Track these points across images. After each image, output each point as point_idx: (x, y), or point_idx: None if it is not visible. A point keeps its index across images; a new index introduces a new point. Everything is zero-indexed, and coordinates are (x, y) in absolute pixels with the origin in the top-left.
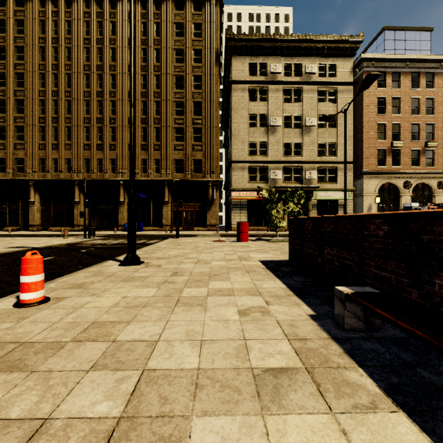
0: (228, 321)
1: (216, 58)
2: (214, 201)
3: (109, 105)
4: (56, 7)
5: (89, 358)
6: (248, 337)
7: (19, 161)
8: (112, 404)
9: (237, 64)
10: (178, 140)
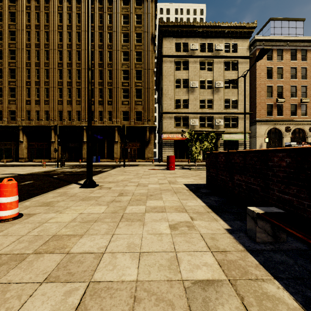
0: (161, 234)
1: (152, 39)
2: (151, 141)
3: (75, 73)
4: (38, 3)
5: (45, 269)
6: (178, 249)
7: (12, 112)
8: None
9: (167, 43)
10: (125, 97)
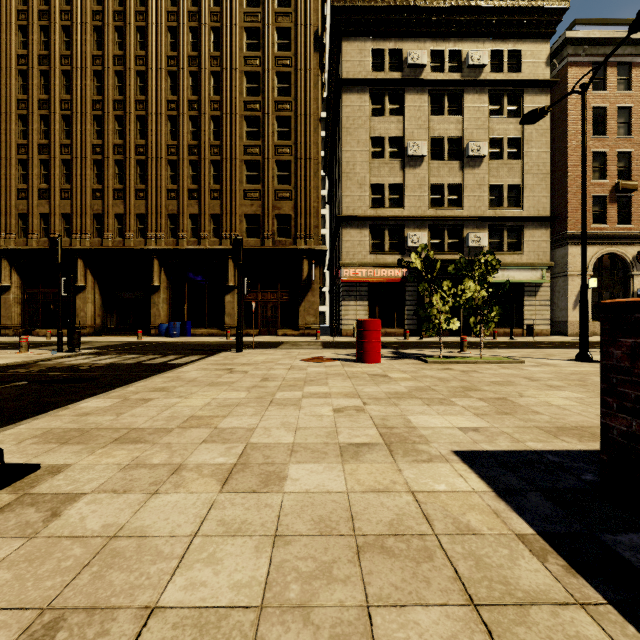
0: None
1: (315, 42)
2: (313, 286)
3: (134, 123)
4: None
5: None
6: None
7: None
8: None
9: (351, 51)
10: (252, 182)
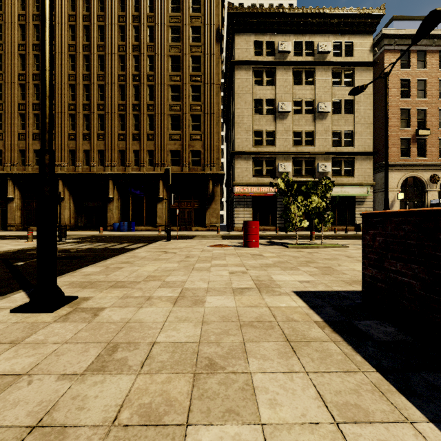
0: None
1: (217, 36)
2: (215, 198)
3: (96, 90)
4: None
5: None
6: None
7: None
8: None
9: (241, 42)
10: (175, 128)
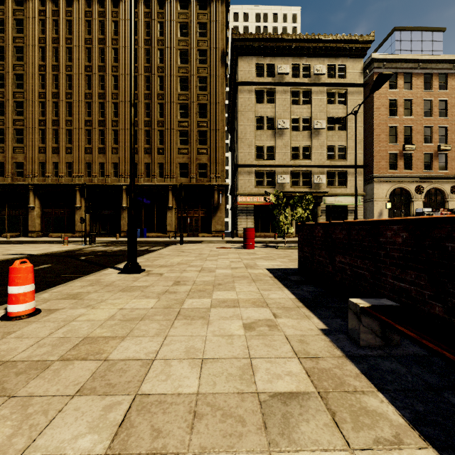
0: (232, 336)
1: (221, 59)
2: (220, 207)
3: (111, 107)
4: (56, 6)
5: (76, 380)
6: (253, 355)
7: (18, 165)
8: (96, 438)
9: (244, 64)
10: (183, 143)
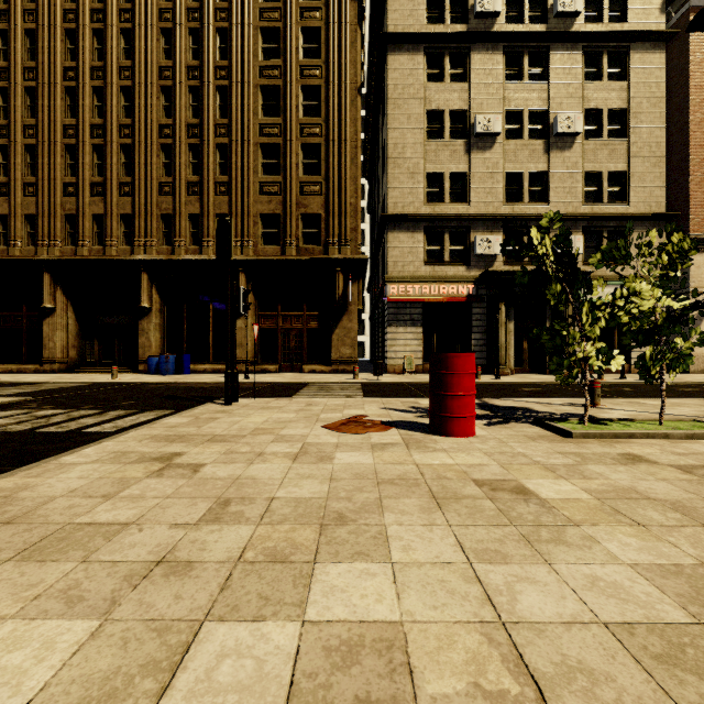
0: None
1: None
2: (349, 307)
3: (117, 97)
4: None
5: None
6: None
7: None
8: None
9: None
10: (270, 171)
